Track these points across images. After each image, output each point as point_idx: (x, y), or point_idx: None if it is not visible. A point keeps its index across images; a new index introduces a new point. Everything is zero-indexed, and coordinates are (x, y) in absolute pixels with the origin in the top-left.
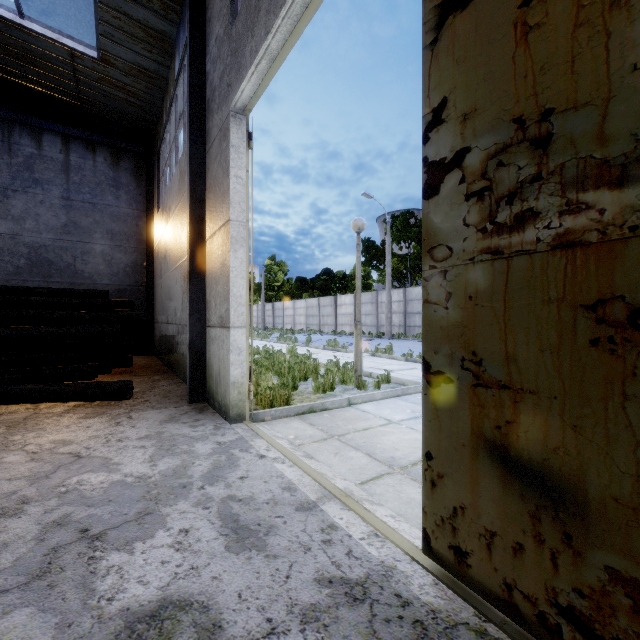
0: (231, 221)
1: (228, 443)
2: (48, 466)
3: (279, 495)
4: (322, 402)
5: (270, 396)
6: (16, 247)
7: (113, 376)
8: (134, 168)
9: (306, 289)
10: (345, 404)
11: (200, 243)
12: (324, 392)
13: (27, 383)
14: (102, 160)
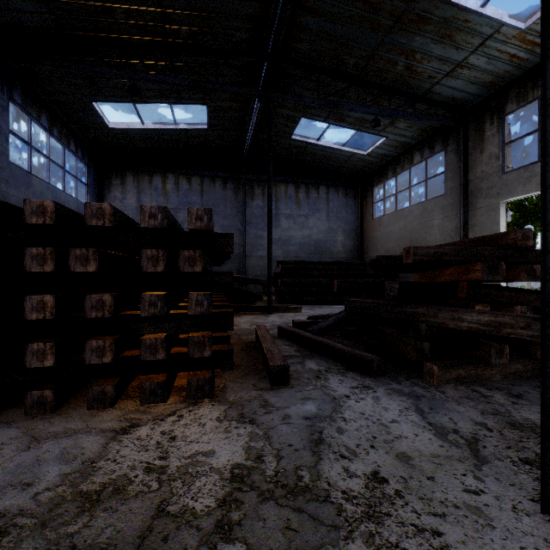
0: None
1: None
2: None
3: None
4: None
5: None
6: (310, 241)
7: None
8: (354, 195)
9: None
10: None
11: None
12: None
13: None
14: (341, 194)
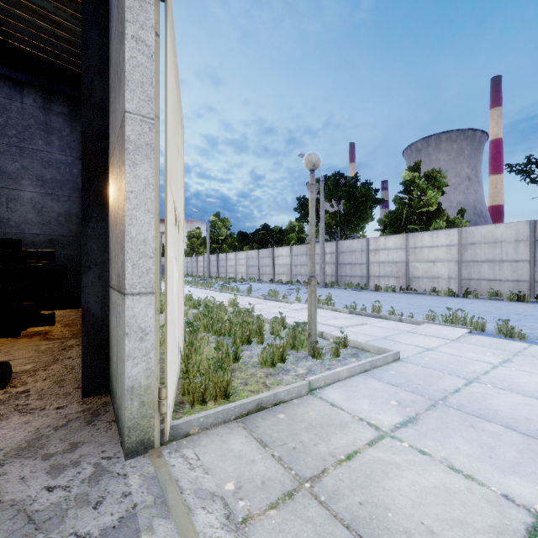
0: (126, 113)
1: None
2: None
3: None
4: (274, 393)
5: (201, 385)
6: None
7: (19, 341)
8: (68, 113)
9: (247, 242)
10: (305, 391)
11: (101, 168)
12: (273, 365)
13: None
14: (31, 102)
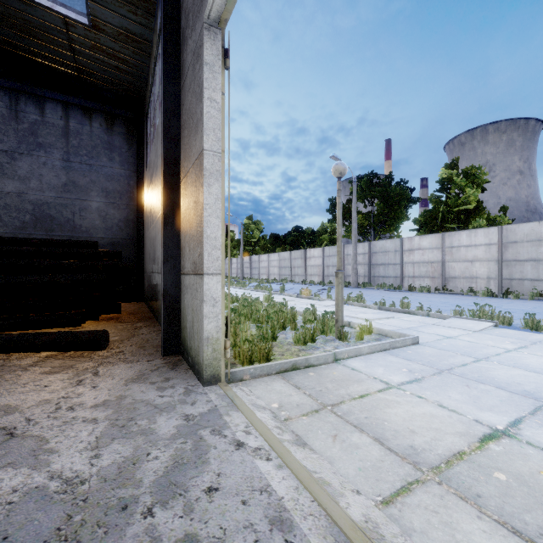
0: (204, 151)
1: (197, 418)
2: None
3: (266, 540)
4: (306, 358)
5: (249, 350)
6: (22, 204)
7: (99, 322)
8: (126, 132)
9: (279, 244)
10: (331, 360)
11: (175, 185)
12: (305, 344)
13: (15, 329)
14: (98, 125)
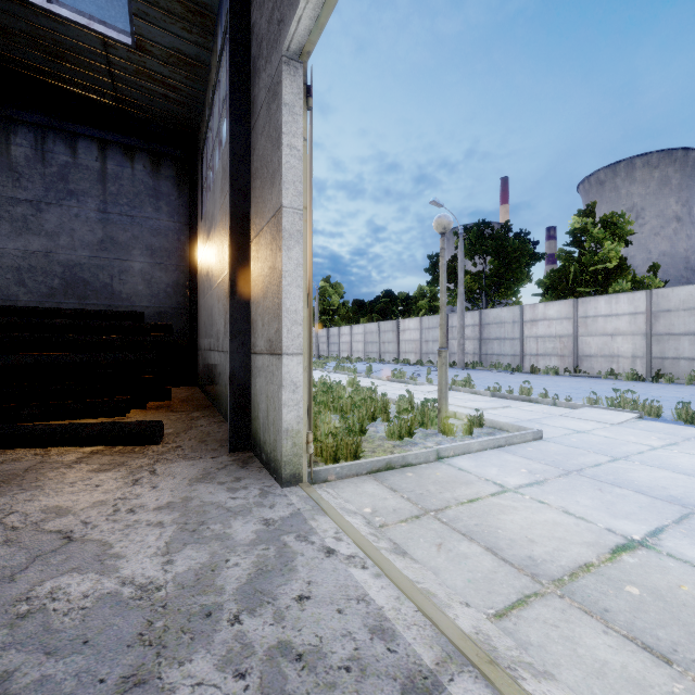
0: (283, 208)
1: (279, 522)
2: (21, 556)
3: (366, 648)
4: (403, 455)
5: (333, 445)
6: (50, 266)
7: (147, 412)
8: (176, 176)
9: (364, 313)
10: (433, 458)
11: (244, 246)
12: (400, 438)
13: (48, 420)
14: (141, 168)
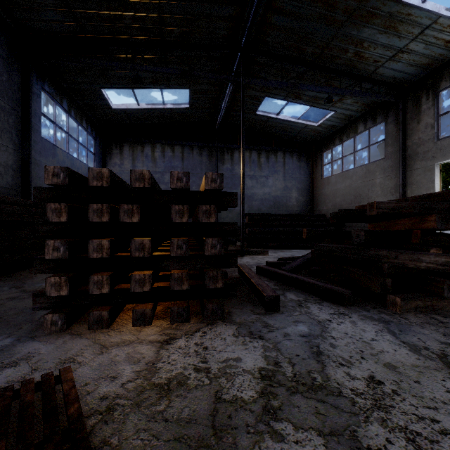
0: None
1: None
2: None
3: None
4: None
5: None
6: (270, 197)
7: None
8: (305, 159)
9: None
10: None
11: None
12: None
13: None
14: (295, 158)
